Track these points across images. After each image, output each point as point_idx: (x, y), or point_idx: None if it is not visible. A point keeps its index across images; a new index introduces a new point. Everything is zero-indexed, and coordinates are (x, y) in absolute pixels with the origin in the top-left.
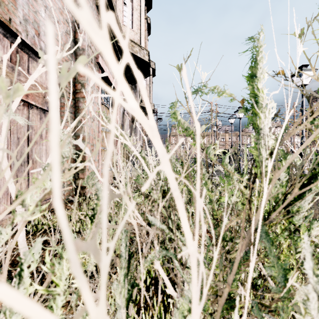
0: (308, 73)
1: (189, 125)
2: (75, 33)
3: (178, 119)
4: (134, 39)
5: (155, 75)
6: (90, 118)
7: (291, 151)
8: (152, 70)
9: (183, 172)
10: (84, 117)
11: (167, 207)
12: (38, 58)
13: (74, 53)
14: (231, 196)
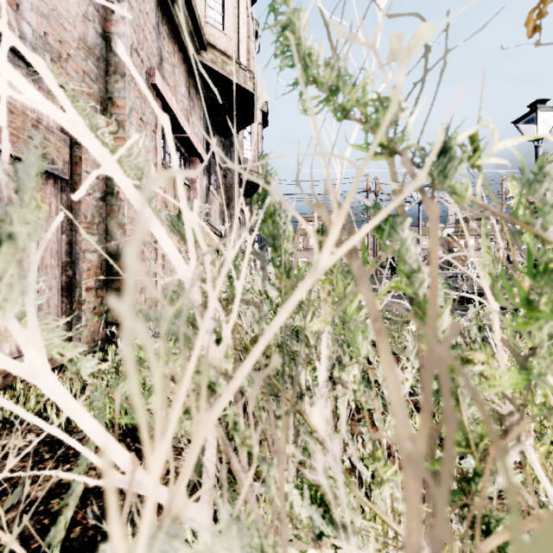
0: (547, 116)
1: (351, 37)
2: (106, 21)
3: (303, 50)
4: (227, 50)
5: (267, 124)
6: None
7: (508, 261)
8: (262, 115)
9: (327, 246)
10: None
11: (260, 401)
12: (18, 57)
13: (104, 61)
14: (551, 367)
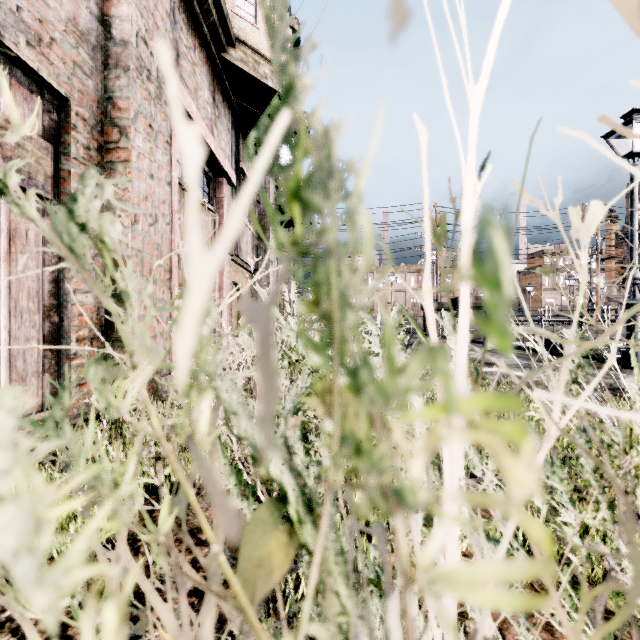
0: None
1: None
2: (105, 1)
3: None
4: (259, 48)
5: None
6: (144, 214)
7: (590, 302)
8: None
9: None
10: (128, 211)
11: None
12: None
13: (102, 51)
14: None
